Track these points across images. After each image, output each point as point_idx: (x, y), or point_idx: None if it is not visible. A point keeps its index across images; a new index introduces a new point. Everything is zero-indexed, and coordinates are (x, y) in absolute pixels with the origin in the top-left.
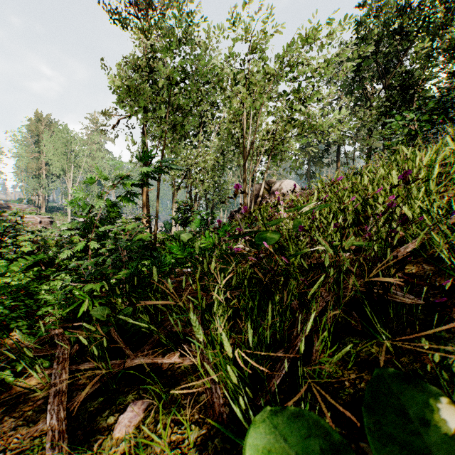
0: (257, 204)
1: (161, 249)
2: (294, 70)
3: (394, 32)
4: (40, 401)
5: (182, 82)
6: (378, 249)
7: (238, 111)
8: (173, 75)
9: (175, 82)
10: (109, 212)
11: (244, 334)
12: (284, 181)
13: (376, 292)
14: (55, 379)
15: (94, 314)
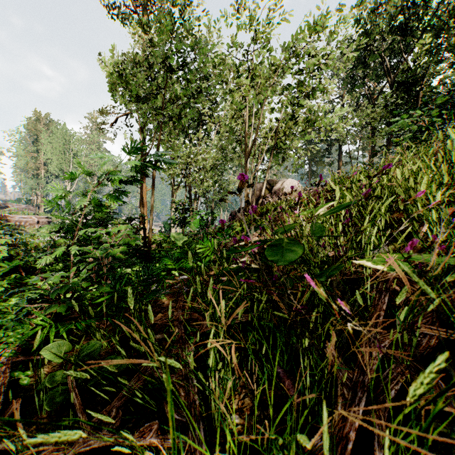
0: (259, 204)
1: (158, 252)
2: (299, 61)
3: (399, 27)
4: None
5: (178, 69)
6: None
7: (239, 106)
8: (168, 60)
9: (170, 69)
10: (97, 212)
11: (254, 390)
12: (286, 180)
13: None
14: None
15: (46, 354)
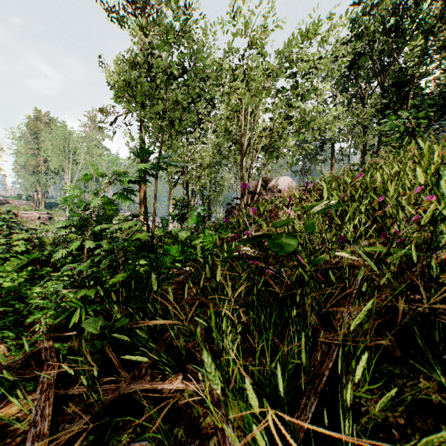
0: (254, 200)
1: (159, 246)
2: (292, 65)
3: (389, 30)
4: (20, 436)
5: (180, 76)
6: (418, 259)
7: (236, 108)
8: (171, 69)
9: (173, 76)
10: (106, 209)
11: (255, 352)
12: (280, 178)
13: (420, 312)
14: (35, 415)
15: (86, 327)
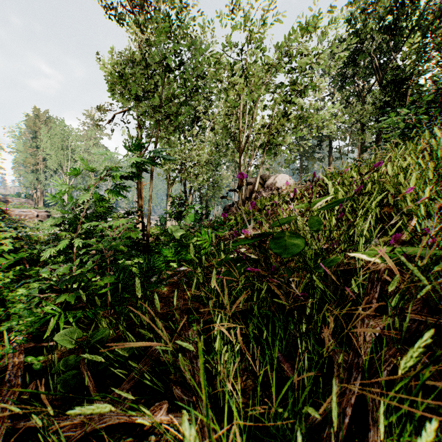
0: (252, 198)
1: (155, 245)
2: (291, 60)
3: (387, 27)
4: None
5: (176, 69)
6: None
7: (233, 104)
8: (166, 61)
9: (168, 69)
10: (98, 206)
11: (255, 373)
12: (278, 175)
13: None
14: None
15: (59, 340)
